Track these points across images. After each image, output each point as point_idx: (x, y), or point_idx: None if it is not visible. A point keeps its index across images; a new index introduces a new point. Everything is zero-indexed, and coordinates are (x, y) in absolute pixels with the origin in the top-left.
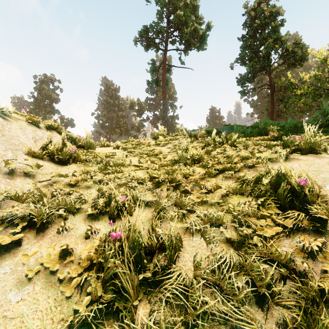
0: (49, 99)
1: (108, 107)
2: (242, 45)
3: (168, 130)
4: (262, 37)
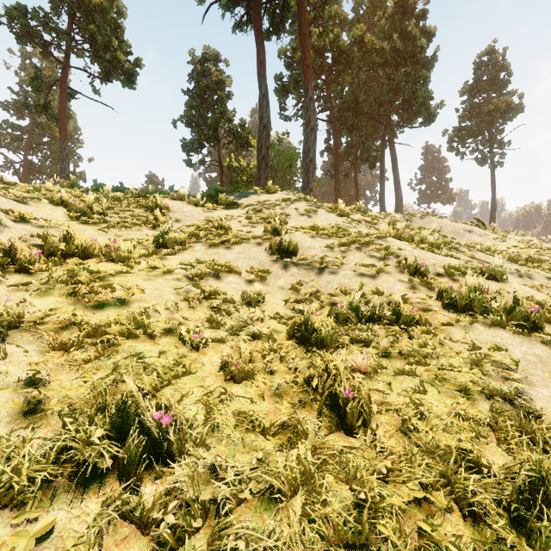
0: None
1: None
2: (188, 102)
3: None
4: (210, 103)
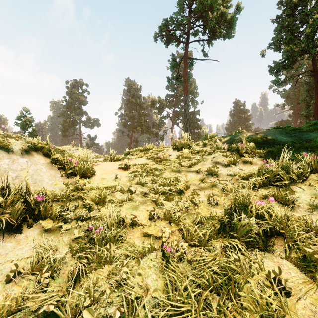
0: (78, 102)
1: (130, 106)
2: (277, 27)
3: (190, 130)
4: (304, 15)
